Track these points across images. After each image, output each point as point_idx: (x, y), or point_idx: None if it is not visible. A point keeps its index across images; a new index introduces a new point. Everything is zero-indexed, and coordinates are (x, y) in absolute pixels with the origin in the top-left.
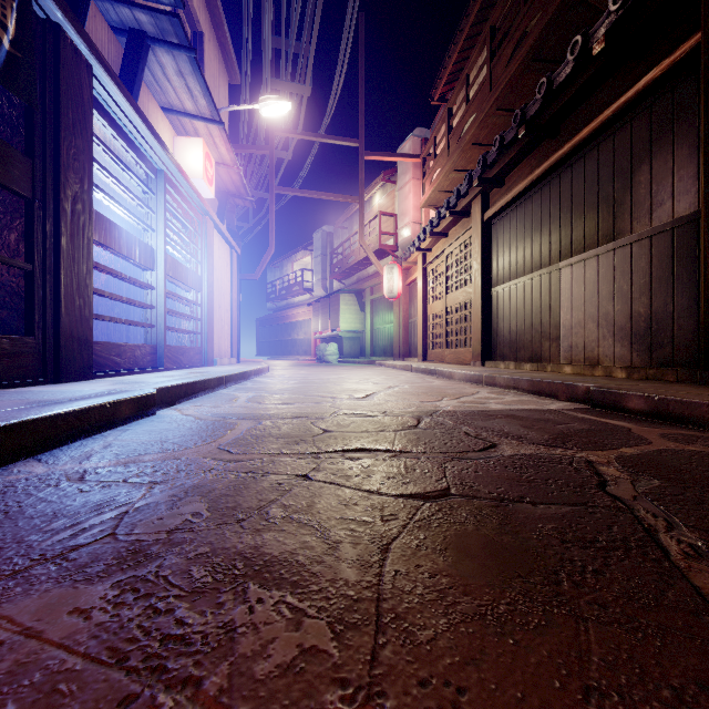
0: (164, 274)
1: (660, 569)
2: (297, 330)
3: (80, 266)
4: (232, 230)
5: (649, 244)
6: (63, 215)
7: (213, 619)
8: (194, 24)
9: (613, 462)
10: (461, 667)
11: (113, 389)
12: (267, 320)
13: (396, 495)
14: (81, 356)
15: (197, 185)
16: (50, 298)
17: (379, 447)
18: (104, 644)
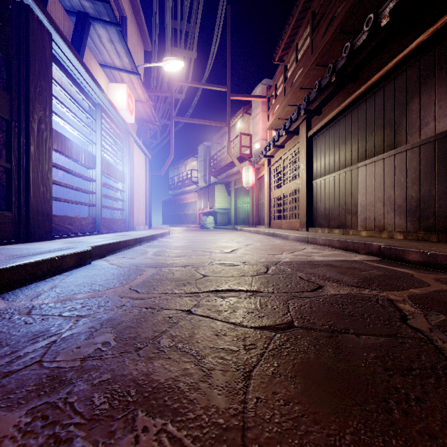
0: (101, 171)
1: None
2: (188, 208)
3: (43, 165)
4: (146, 144)
5: (419, 150)
6: (32, 131)
7: None
8: (121, 11)
9: (407, 300)
10: None
11: (63, 247)
12: (169, 202)
13: (254, 327)
14: (44, 224)
15: (123, 114)
16: (22, 186)
17: (241, 288)
18: None
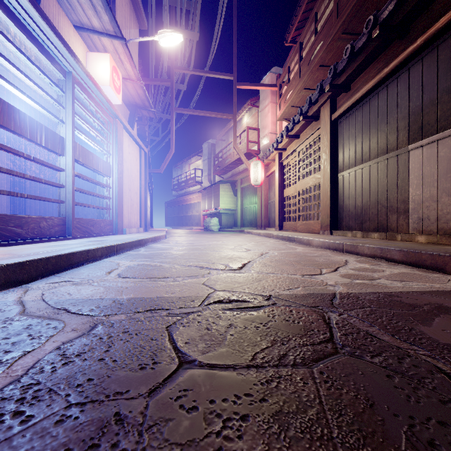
0: (72, 158)
1: None
2: (191, 209)
3: None
4: (141, 136)
5: None
6: None
7: None
8: None
9: None
10: None
11: None
12: (172, 203)
13: None
14: None
15: (106, 92)
16: None
17: None
18: None
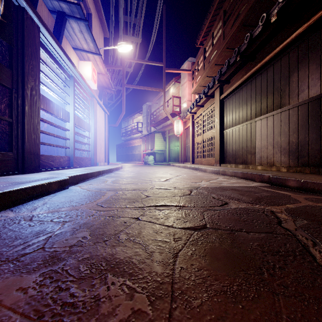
0: (74, 124)
1: (312, 267)
2: (135, 150)
3: (34, 120)
4: (105, 104)
5: (297, 109)
6: (26, 96)
7: (88, 294)
8: (88, 10)
9: (283, 211)
10: (215, 321)
11: (49, 176)
12: (121, 145)
13: (180, 228)
14: (35, 161)
15: (89, 83)
16: (20, 134)
17: (172, 204)
18: (32, 307)
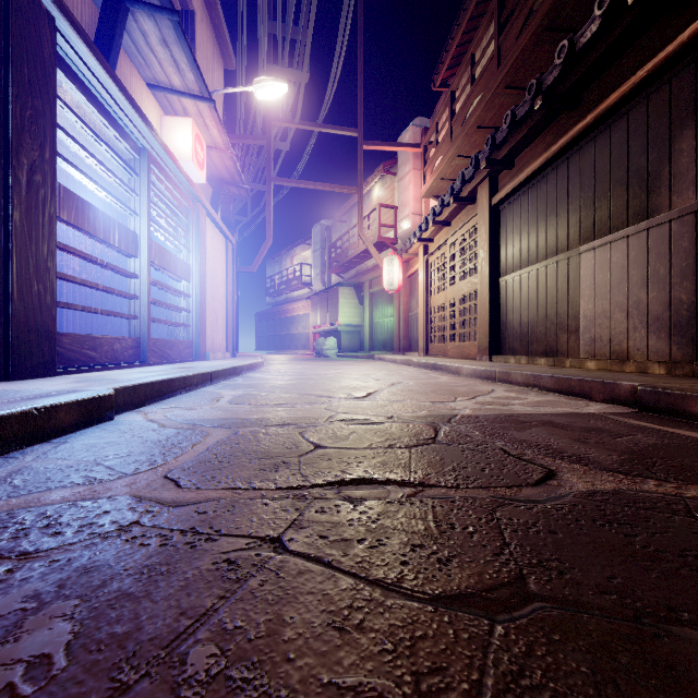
0: (148, 261)
1: None
2: (296, 325)
3: (39, 246)
4: (227, 221)
5: (694, 220)
6: (15, 185)
7: None
8: (185, 2)
9: None
10: None
11: (62, 389)
12: (266, 315)
13: (433, 599)
14: (40, 349)
15: (187, 168)
16: None
17: (390, 475)
18: None
